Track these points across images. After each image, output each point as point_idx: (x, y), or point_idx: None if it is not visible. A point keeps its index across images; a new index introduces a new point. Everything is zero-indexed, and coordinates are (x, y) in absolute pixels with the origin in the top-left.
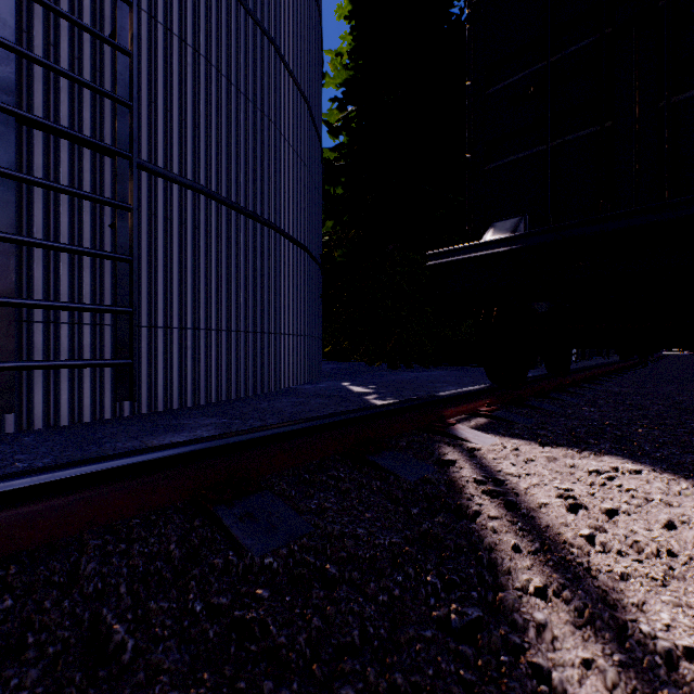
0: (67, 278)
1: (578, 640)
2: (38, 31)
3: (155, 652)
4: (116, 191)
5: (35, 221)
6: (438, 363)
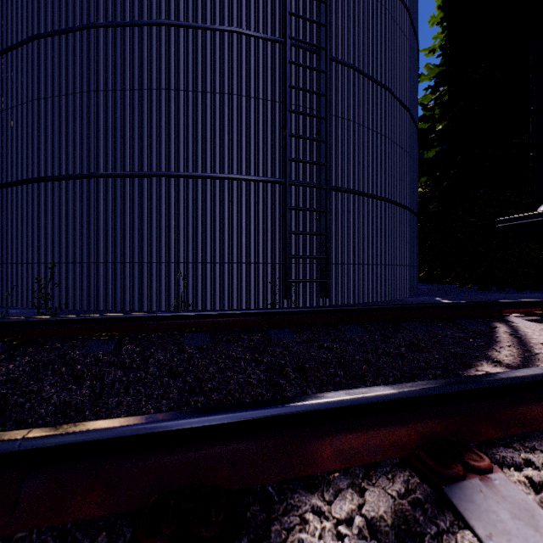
0: (301, 244)
1: (510, 348)
2: (293, 145)
3: (400, 336)
4: (320, 204)
5: (292, 223)
6: (535, 287)
